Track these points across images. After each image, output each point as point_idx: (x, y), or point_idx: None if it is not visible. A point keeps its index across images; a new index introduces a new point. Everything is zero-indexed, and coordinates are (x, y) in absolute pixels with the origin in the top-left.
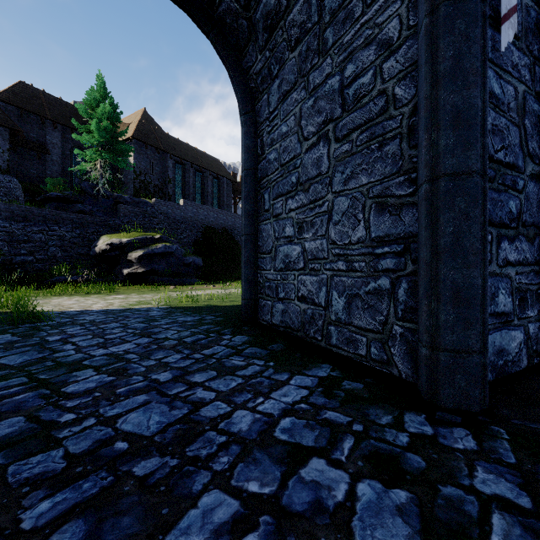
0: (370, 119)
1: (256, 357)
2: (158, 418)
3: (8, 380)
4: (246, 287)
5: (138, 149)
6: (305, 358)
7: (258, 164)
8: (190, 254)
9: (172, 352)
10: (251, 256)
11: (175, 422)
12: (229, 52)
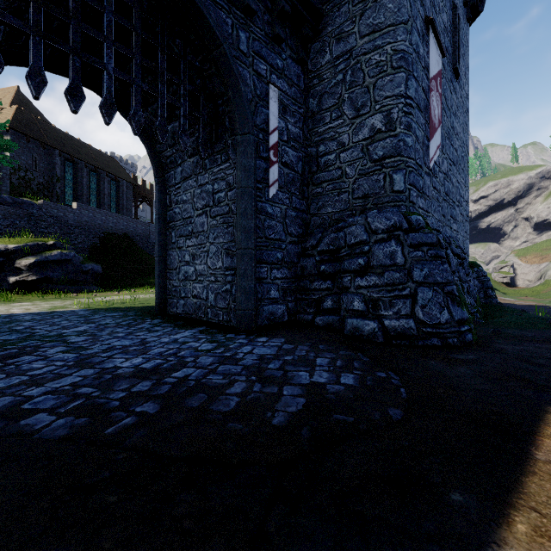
0: (224, 214)
1: (168, 327)
2: (129, 342)
3: (28, 342)
4: (159, 291)
5: (17, 141)
6: (195, 325)
7: (168, 211)
8: (88, 261)
9: (117, 328)
10: (162, 271)
11: (137, 342)
12: (147, 138)
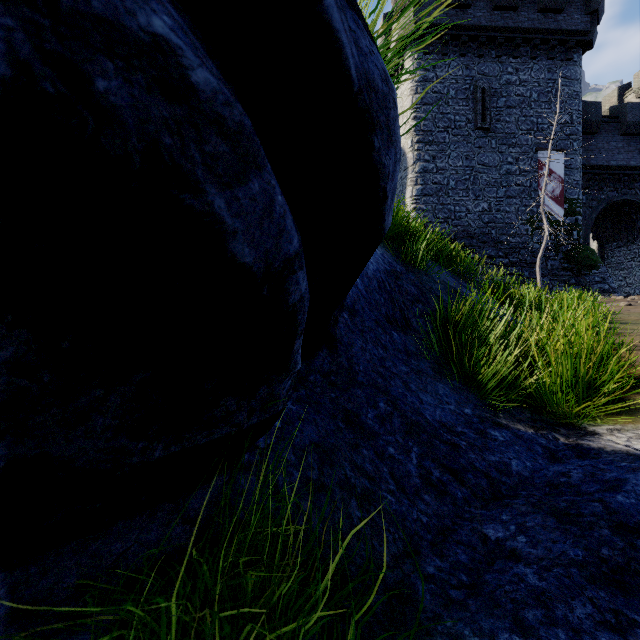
0: None
1: None
2: None
3: None
4: None
5: None
6: None
7: (605, 260)
8: None
9: None
10: None
11: None
12: (596, 233)
